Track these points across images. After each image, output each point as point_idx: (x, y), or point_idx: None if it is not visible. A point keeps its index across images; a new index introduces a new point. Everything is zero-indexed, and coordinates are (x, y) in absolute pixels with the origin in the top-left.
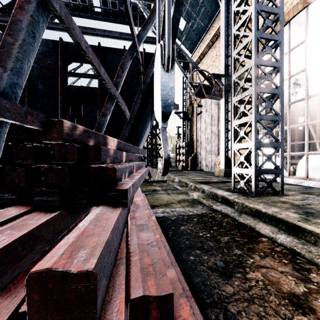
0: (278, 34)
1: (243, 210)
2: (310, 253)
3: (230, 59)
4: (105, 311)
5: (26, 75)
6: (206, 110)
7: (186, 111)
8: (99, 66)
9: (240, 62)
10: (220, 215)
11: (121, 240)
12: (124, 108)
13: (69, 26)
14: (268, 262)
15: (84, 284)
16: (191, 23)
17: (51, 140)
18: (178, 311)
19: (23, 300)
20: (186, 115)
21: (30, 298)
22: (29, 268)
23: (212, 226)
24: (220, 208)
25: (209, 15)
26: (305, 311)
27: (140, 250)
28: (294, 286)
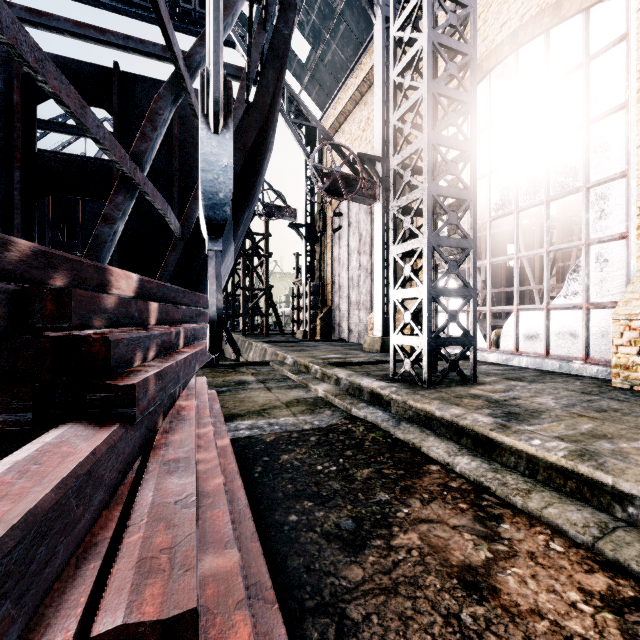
0: (468, 91)
1: (405, 415)
2: (504, 486)
3: None
4: None
5: None
6: (350, 223)
7: (313, 223)
8: (83, 108)
9: (404, 135)
10: (362, 427)
11: (107, 499)
12: (162, 209)
13: None
14: (434, 511)
15: None
16: (321, 50)
17: None
18: None
19: None
20: (312, 231)
21: None
22: None
23: (343, 449)
24: (364, 414)
25: (354, 40)
26: (483, 596)
27: (151, 519)
28: (472, 551)
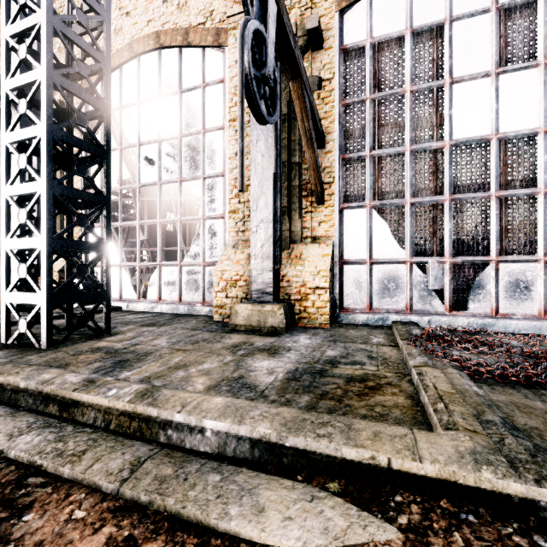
0: (101, 51)
1: None
2: (59, 457)
3: None
4: None
5: None
6: None
7: None
8: None
9: (19, 58)
10: None
11: None
12: None
13: None
14: None
15: None
16: None
17: None
18: None
19: None
20: None
21: None
22: None
23: None
24: None
25: None
26: None
27: None
28: None
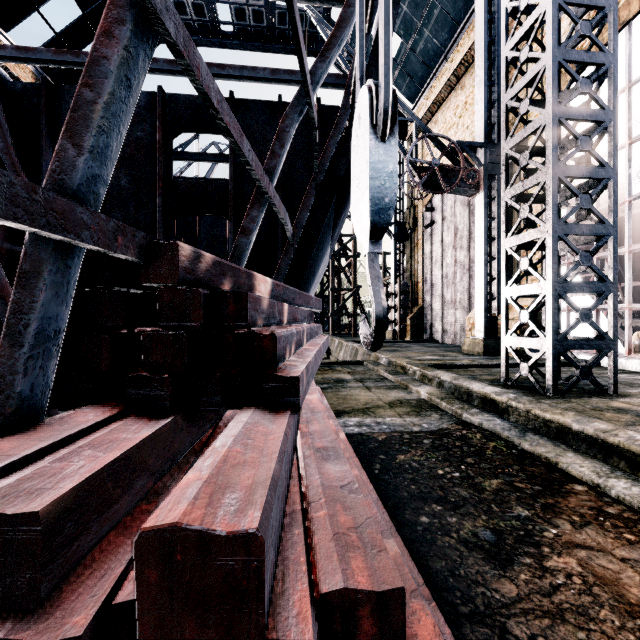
0: (605, 50)
1: (528, 426)
2: None
3: (496, 109)
4: (274, 614)
5: (115, 160)
6: (444, 217)
7: (402, 220)
8: (241, 136)
9: (520, 114)
10: (479, 435)
11: (290, 476)
12: (284, 218)
13: (191, 63)
14: (591, 537)
15: (240, 557)
16: (413, 40)
17: (157, 282)
18: (409, 626)
19: (119, 582)
20: (401, 228)
21: (142, 578)
22: (123, 522)
23: (463, 456)
24: (478, 420)
25: (450, 22)
26: None
27: (328, 499)
28: None
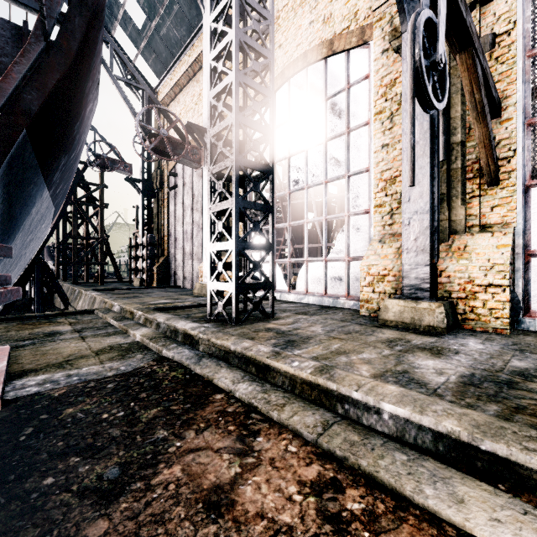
0: (268, 87)
1: (209, 351)
2: (268, 404)
3: None
4: None
5: None
6: (185, 183)
7: (150, 179)
8: None
9: (218, 112)
10: (166, 367)
11: None
12: None
13: None
14: (204, 439)
15: None
16: (157, 22)
17: None
18: None
19: None
20: (149, 186)
21: None
22: None
23: (139, 392)
24: (172, 354)
25: (187, 23)
26: (221, 513)
27: None
28: (225, 471)
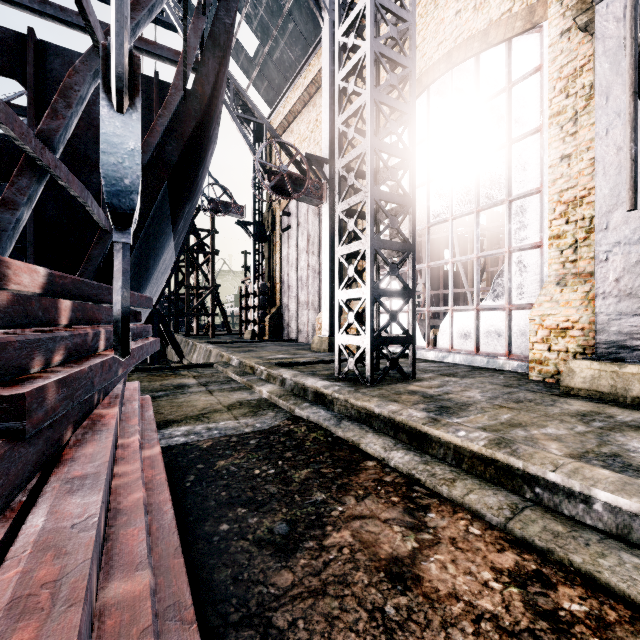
0: (407, 102)
1: (347, 413)
2: (433, 477)
3: None
4: None
5: None
6: (299, 223)
7: (261, 221)
8: None
9: (348, 139)
10: (304, 428)
11: None
12: (80, 196)
13: None
14: (367, 507)
15: None
16: (270, 46)
17: None
18: None
19: None
20: (260, 229)
21: None
22: None
23: (283, 451)
24: (306, 414)
25: (303, 41)
26: (407, 586)
27: (37, 548)
28: (400, 543)
